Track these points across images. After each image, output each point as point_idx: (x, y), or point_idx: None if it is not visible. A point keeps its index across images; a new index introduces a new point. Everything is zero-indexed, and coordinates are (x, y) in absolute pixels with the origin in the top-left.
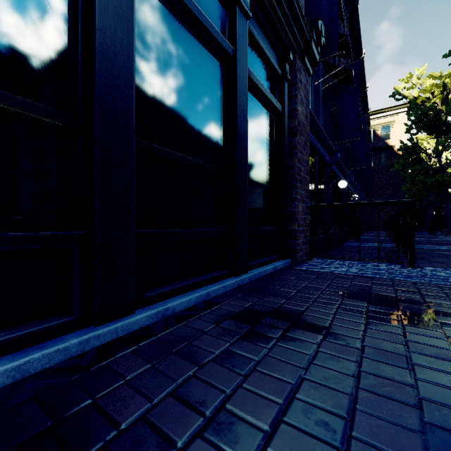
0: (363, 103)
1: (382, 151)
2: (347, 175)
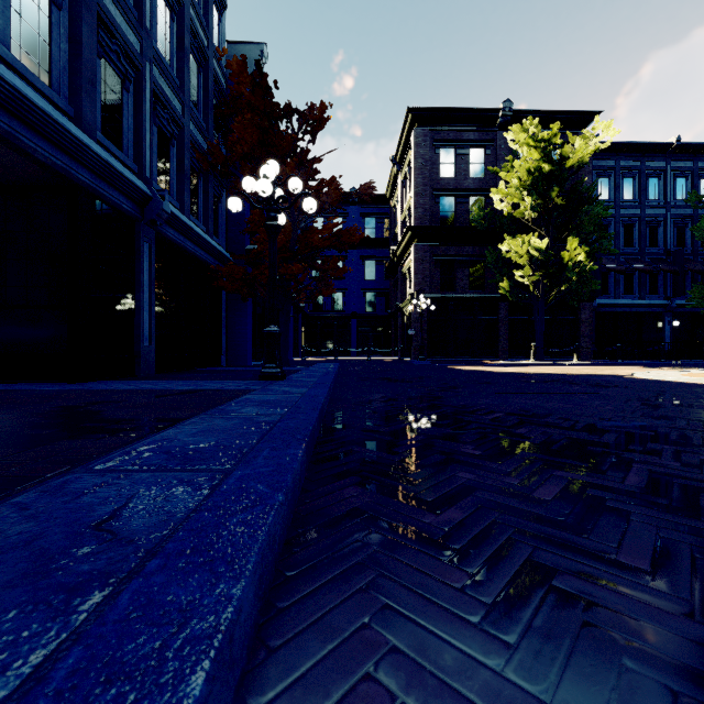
0: None
1: None
2: None
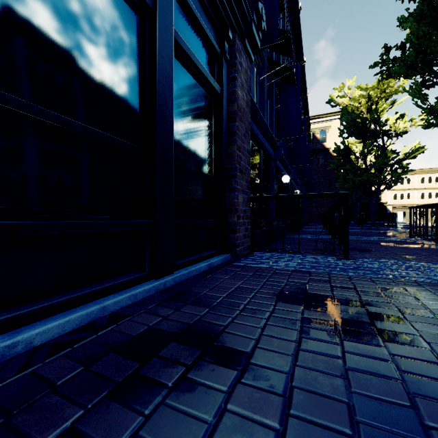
0: (305, 108)
1: (320, 152)
2: (291, 171)
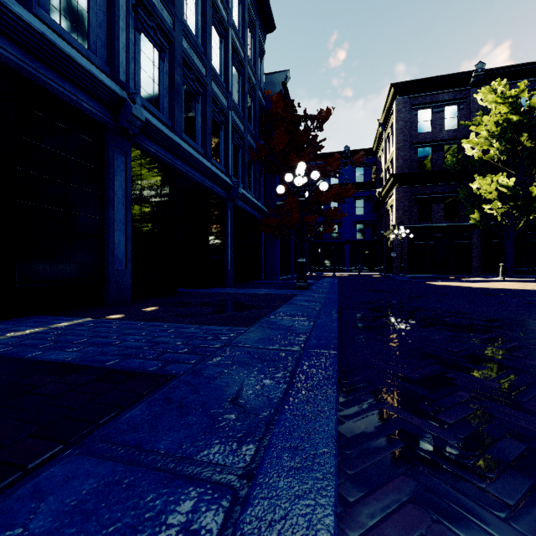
0: None
1: None
2: None
